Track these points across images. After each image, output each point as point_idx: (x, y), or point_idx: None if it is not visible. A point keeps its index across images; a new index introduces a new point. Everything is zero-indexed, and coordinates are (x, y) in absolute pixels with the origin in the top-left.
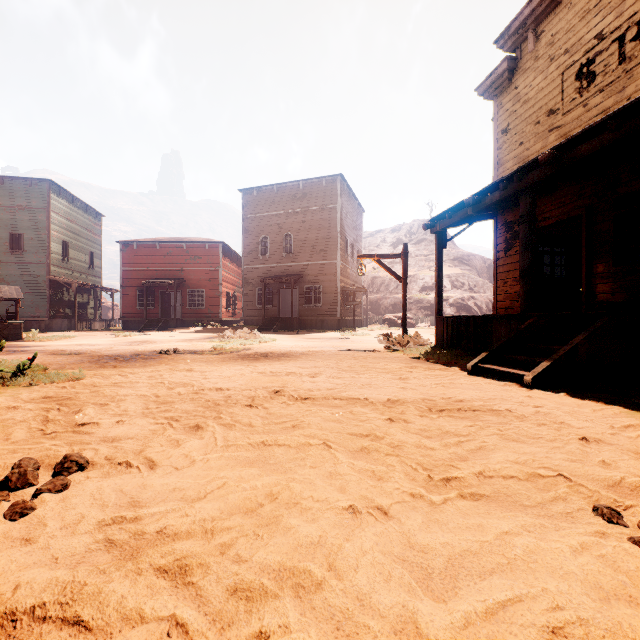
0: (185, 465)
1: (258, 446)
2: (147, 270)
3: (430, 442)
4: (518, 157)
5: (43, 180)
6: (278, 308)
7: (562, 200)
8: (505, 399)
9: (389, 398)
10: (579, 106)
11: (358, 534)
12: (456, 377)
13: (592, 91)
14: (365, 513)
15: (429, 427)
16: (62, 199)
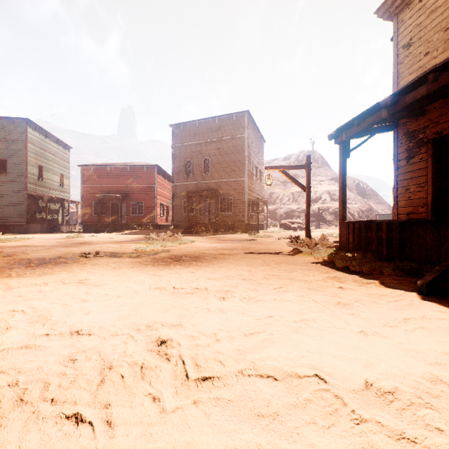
0: None
1: None
2: (100, 187)
3: None
4: (423, 67)
5: (22, 119)
6: (199, 215)
7: None
8: None
9: (368, 380)
10: None
11: None
12: (413, 301)
13: None
14: None
15: None
16: (37, 134)
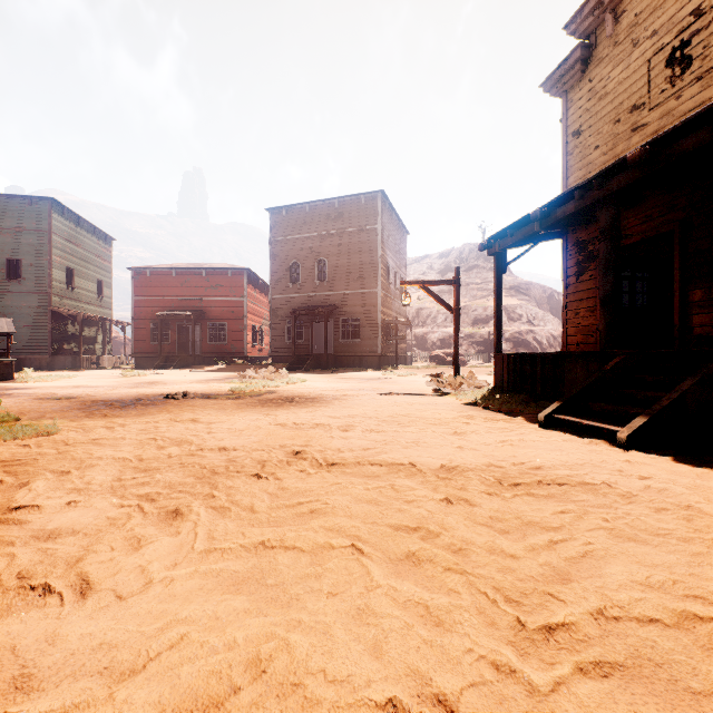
0: (135, 589)
1: (255, 549)
2: (162, 300)
3: (509, 544)
4: (593, 163)
5: (44, 198)
6: (310, 343)
7: (649, 213)
8: (597, 465)
9: (443, 464)
10: (670, 98)
11: None
12: (525, 431)
13: (687, 79)
14: None
15: (503, 514)
16: (66, 220)
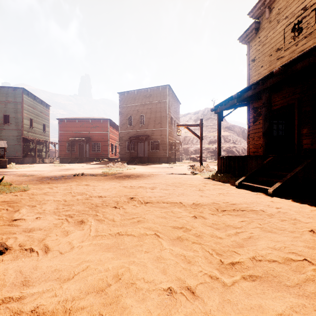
0: (67, 250)
1: (115, 235)
2: (72, 133)
3: (219, 233)
4: (260, 73)
5: (19, 88)
6: (137, 152)
7: (284, 95)
8: (259, 203)
9: (194, 202)
10: (293, 46)
11: (173, 315)
12: (230, 189)
13: (300, 37)
14: (179, 293)
15: (217, 222)
16: (29, 97)
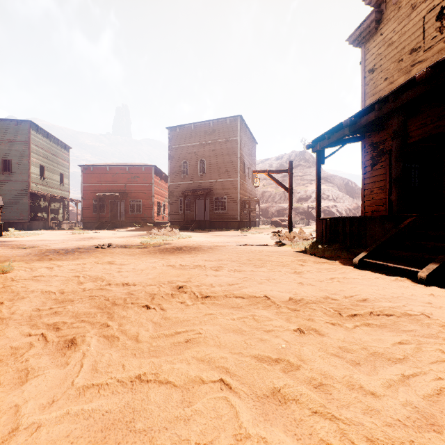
0: None
1: (131, 383)
2: (100, 186)
3: (366, 379)
4: (383, 90)
5: (25, 121)
6: (194, 213)
7: (423, 122)
8: (409, 298)
9: (291, 297)
10: (440, 42)
11: None
12: (346, 271)
13: None
14: None
15: (351, 345)
16: (39, 135)
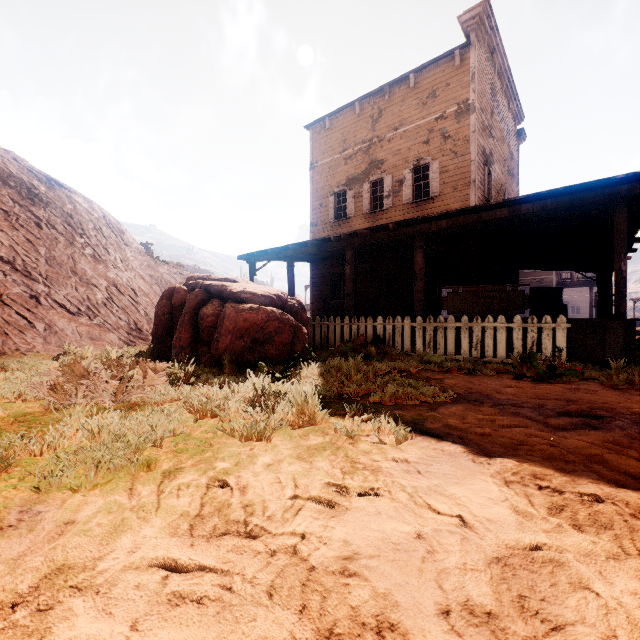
0: None
1: None
2: None
3: None
4: None
5: None
6: None
7: None
8: None
9: None
10: None
11: None
12: None
13: None
14: None
15: None
16: None
